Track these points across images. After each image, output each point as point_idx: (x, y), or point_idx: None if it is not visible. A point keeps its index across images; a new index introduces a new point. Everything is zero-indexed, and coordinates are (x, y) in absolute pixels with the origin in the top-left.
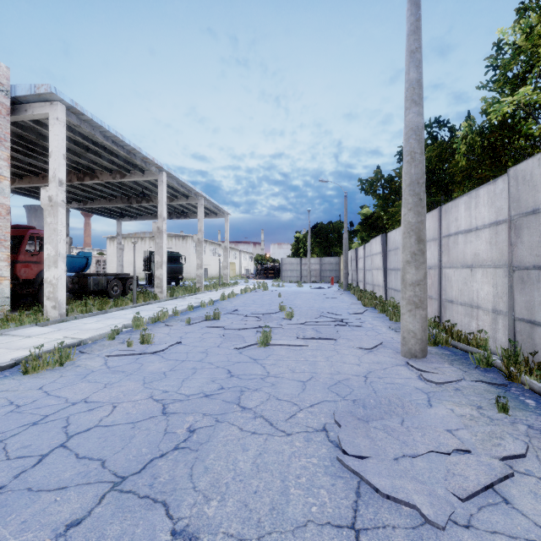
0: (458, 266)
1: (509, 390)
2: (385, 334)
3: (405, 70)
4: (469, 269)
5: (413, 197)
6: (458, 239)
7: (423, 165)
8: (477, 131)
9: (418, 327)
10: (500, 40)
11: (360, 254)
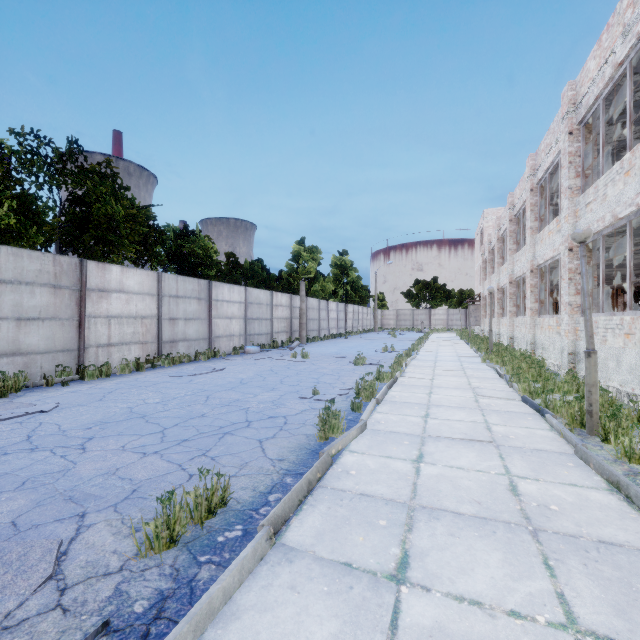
0: None
1: None
2: None
3: None
4: None
5: None
6: None
7: None
8: None
9: None
10: None
11: None
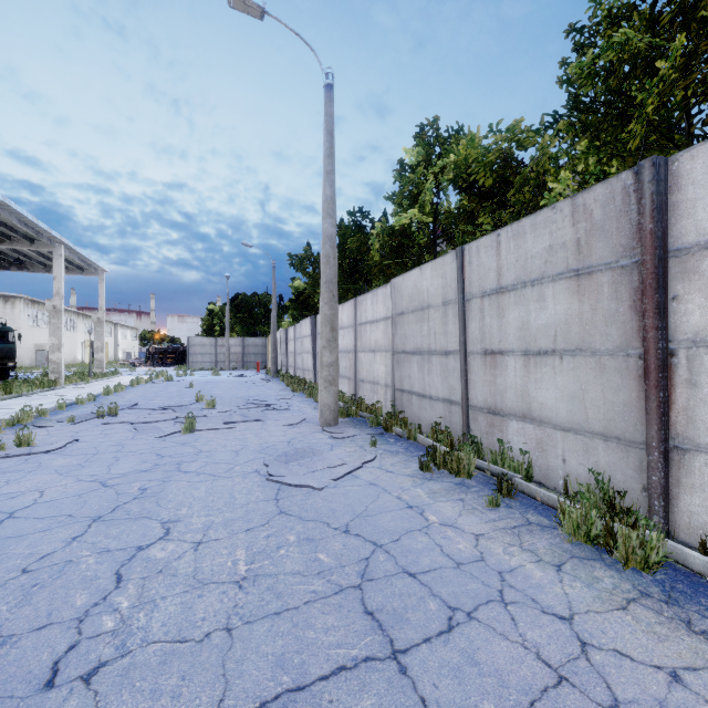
0: (367, 351)
1: (384, 436)
2: (310, 413)
3: (323, 185)
4: (373, 353)
5: (329, 293)
6: (367, 328)
7: (336, 267)
8: (387, 232)
9: (332, 401)
10: (402, 159)
11: (290, 336)
